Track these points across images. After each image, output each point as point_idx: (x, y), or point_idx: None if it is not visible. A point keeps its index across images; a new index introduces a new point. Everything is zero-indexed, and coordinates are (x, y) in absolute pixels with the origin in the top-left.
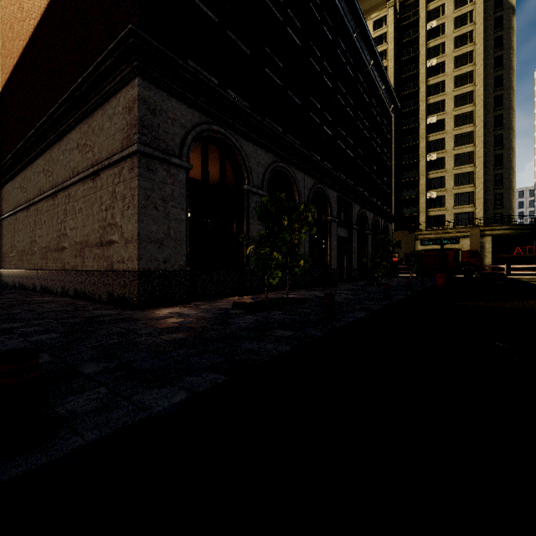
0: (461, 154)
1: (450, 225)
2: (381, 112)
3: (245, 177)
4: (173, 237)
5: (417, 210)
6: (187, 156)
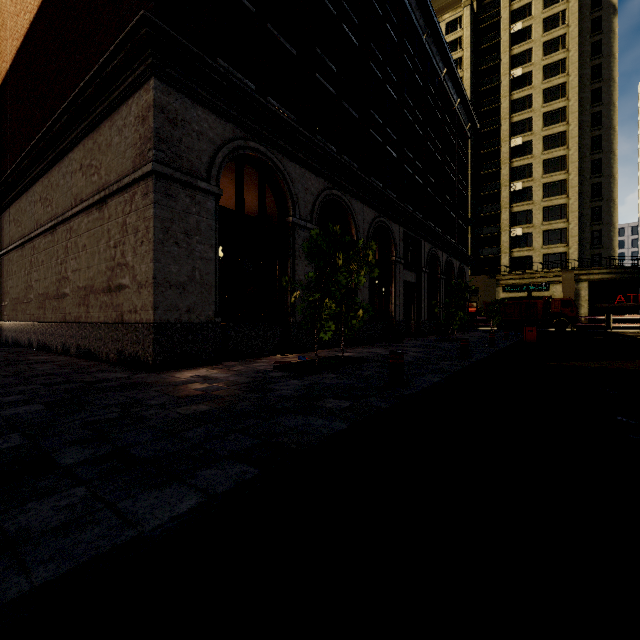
0: (552, 183)
1: (538, 268)
2: (456, 131)
3: (290, 207)
4: (199, 280)
5: (498, 250)
6: (216, 179)
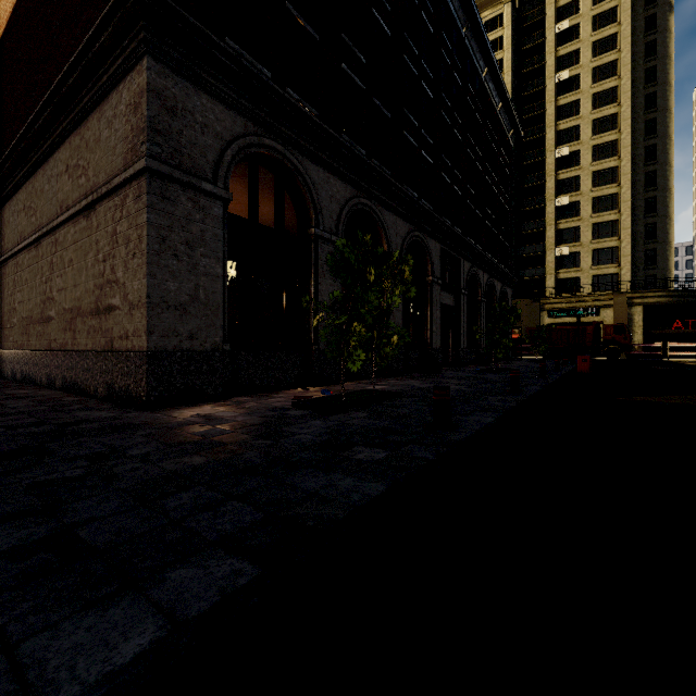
0: (602, 197)
1: (586, 291)
2: (498, 138)
3: (313, 217)
4: (204, 301)
5: (543, 271)
6: (225, 180)
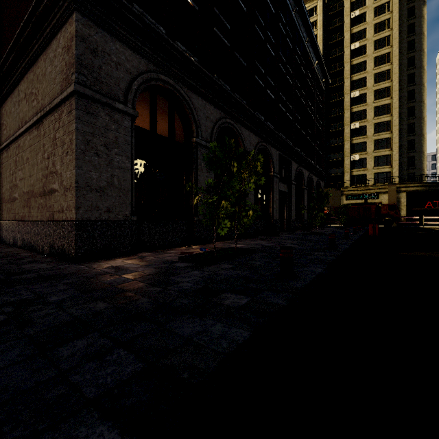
0: (380, 123)
1: (370, 183)
2: (315, 84)
3: (194, 130)
4: (117, 186)
5: (342, 170)
6: (132, 102)
